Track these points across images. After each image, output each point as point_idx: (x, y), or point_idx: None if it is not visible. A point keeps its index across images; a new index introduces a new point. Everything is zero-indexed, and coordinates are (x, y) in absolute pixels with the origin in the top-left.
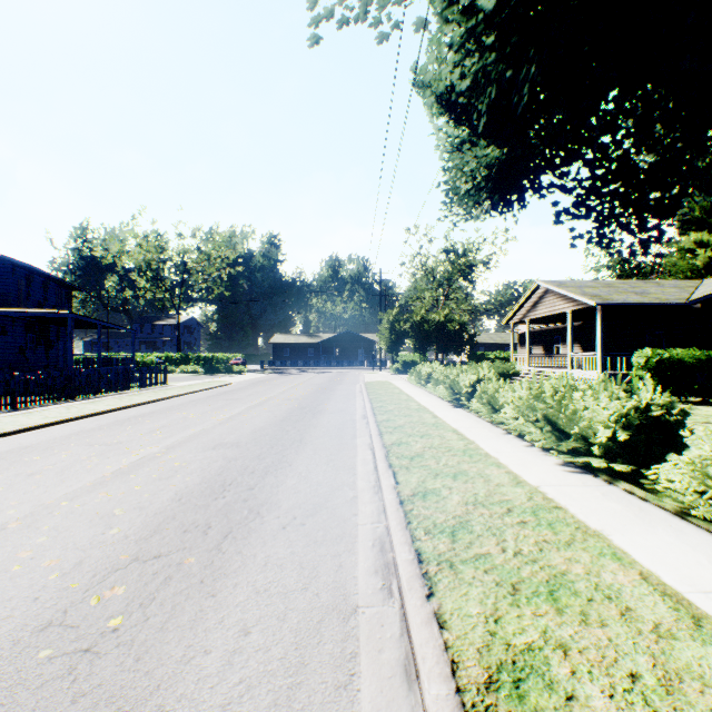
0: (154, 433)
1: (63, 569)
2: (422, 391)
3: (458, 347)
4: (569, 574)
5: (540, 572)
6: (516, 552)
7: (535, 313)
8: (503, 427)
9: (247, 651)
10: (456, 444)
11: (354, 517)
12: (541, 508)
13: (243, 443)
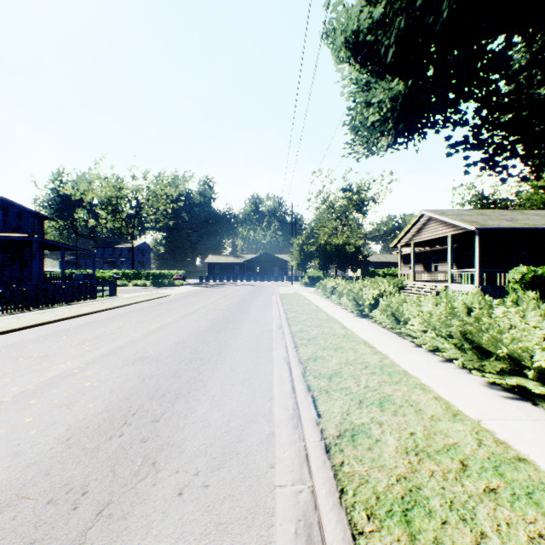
0: (83, 344)
1: None
2: (328, 301)
3: (354, 265)
4: None
5: None
6: None
7: (419, 237)
8: (410, 339)
9: None
10: (371, 359)
11: (270, 472)
12: (502, 462)
13: (163, 356)
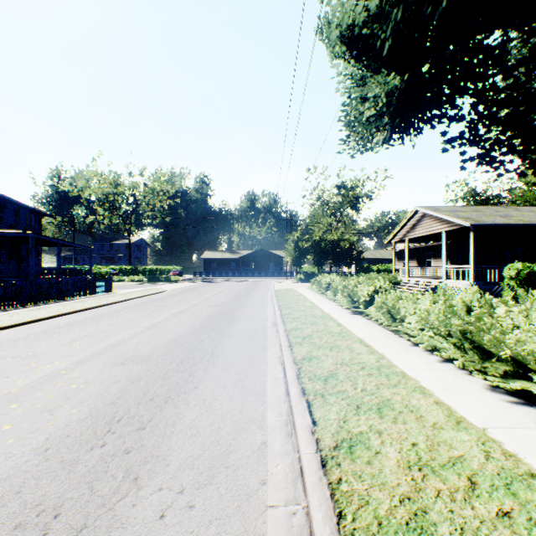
0: (73, 343)
1: None
2: (322, 297)
3: (349, 261)
4: None
5: None
6: None
7: (414, 233)
8: (406, 337)
9: None
10: (368, 359)
11: (261, 489)
12: (513, 479)
13: (154, 356)
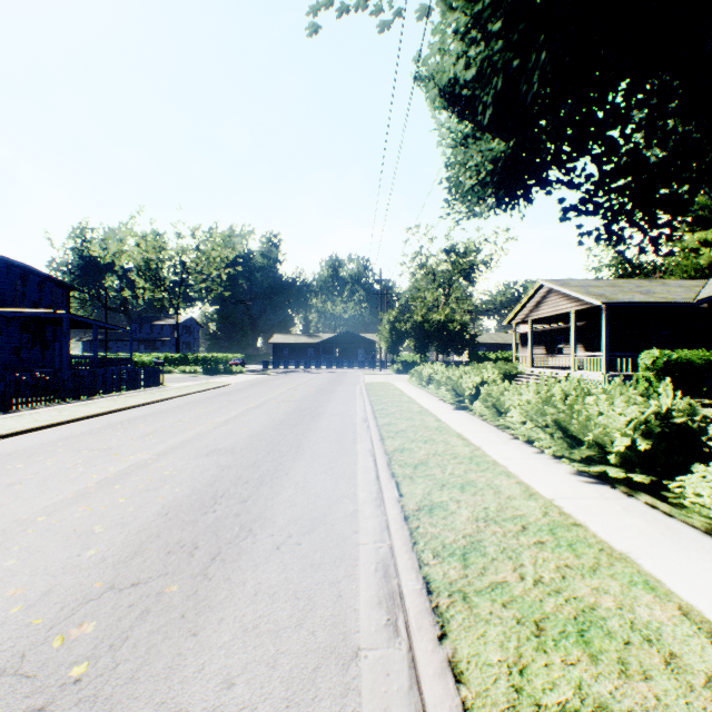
0: (146, 438)
1: (28, 599)
2: (423, 392)
3: (459, 347)
4: (598, 609)
5: (565, 606)
6: (536, 580)
7: (538, 313)
8: (509, 432)
9: (229, 710)
10: (462, 450)
11: (354, 535)
12: (558, 526)
13: (238, 449)
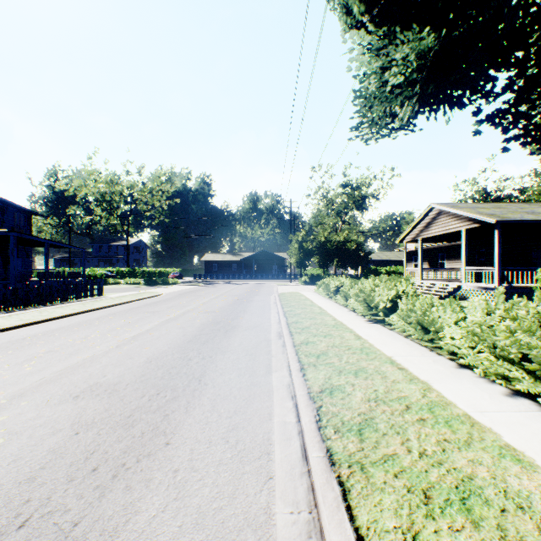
0: (26, 363)
1: None
2: (331, 302)
3: (356, 263)
4: None
5: None
6: None
7: (428, 232)
8: (447, 355)
9: None
10: (410, 391)
11: None
12: None
13: (123, 384)
